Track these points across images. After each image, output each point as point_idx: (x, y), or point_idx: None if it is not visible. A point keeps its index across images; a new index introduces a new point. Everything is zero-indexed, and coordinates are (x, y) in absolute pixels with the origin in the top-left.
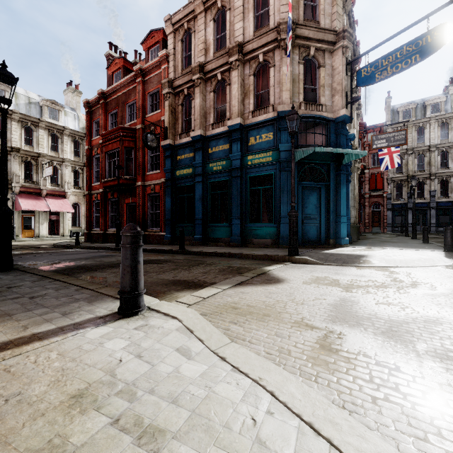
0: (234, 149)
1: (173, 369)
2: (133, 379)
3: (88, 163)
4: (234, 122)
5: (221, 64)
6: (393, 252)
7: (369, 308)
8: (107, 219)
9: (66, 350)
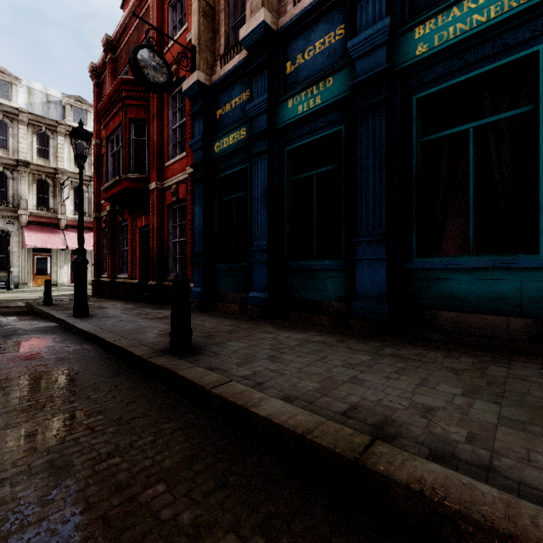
0: (364, 22)
1: None
2: None
3: (95, 167)
4: None
5: None
6: None
7: None
8: (116, 257)
9: None
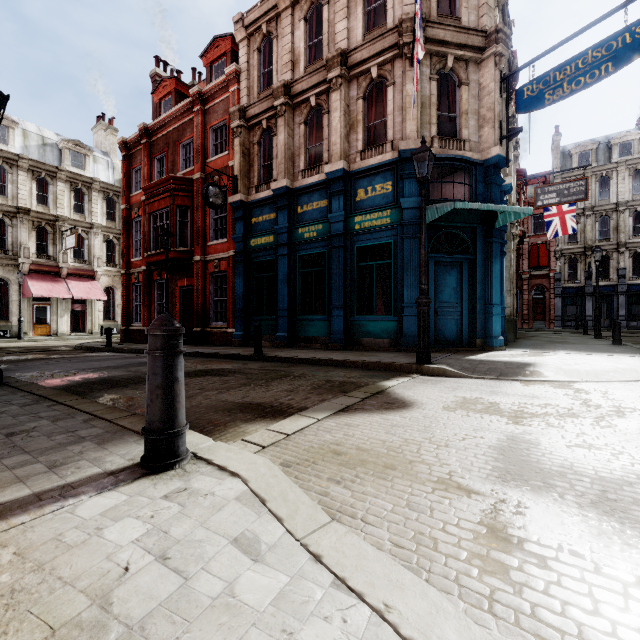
0: (335, 207)
1: (224, 588)
2: (143, 615)
3: (125, 229)
4: (335, 166)
5: (316, 82)
6: (573, 358)
7: (558, 454)
8: (152, 309)
9: (32, 545)
